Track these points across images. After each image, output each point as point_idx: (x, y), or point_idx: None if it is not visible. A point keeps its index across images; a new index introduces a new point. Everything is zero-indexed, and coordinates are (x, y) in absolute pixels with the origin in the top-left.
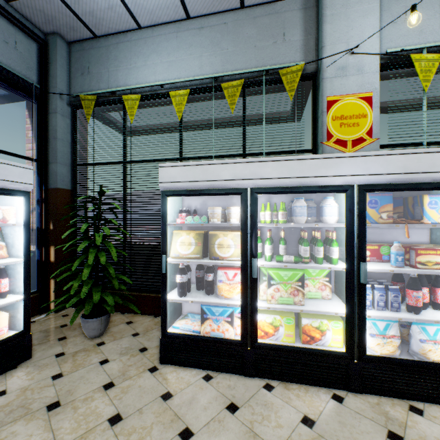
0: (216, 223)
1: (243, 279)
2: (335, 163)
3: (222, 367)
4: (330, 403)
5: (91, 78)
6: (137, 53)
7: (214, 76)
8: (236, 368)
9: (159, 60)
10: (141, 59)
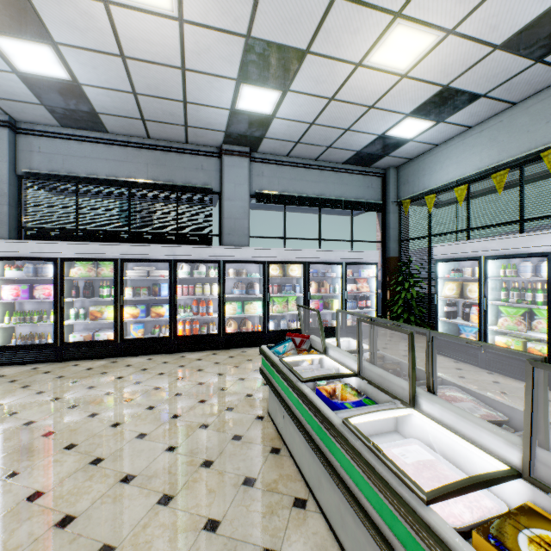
0: (464, 277)
1: (478, 310)
2: (538, 238)
3: (467, 361)
4: (523, 386)
5: (409, 186)
6: (435, 162)
7: (488, 168)
8: (475, 363)
9: (450, 163)
10: (438, 166)
